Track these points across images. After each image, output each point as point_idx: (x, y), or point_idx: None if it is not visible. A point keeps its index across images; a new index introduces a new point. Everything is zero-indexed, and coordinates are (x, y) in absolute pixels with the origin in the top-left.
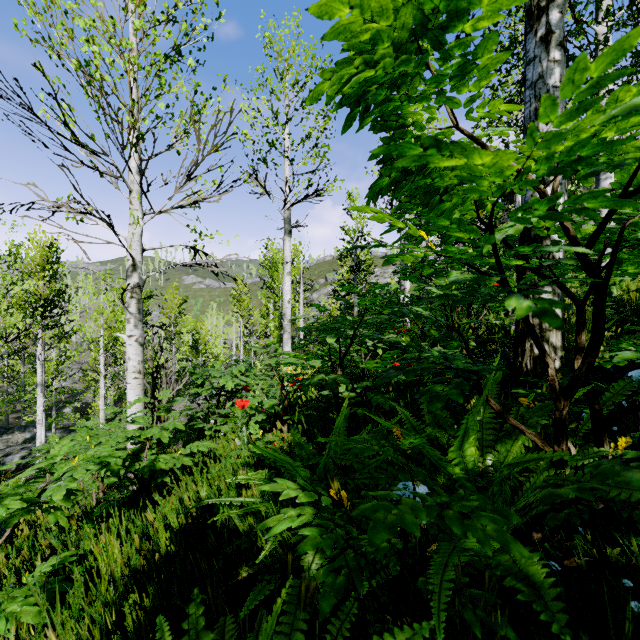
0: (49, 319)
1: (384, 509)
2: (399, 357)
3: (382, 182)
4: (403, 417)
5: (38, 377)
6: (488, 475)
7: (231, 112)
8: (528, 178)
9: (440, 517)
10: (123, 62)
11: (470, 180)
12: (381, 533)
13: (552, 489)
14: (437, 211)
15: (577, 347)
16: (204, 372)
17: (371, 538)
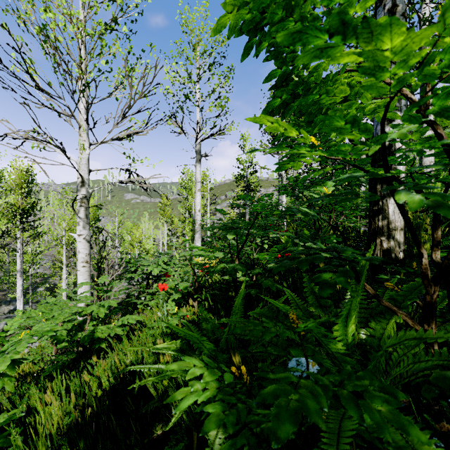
0: (26, 224)
1: (285, 395)
2: (279, 250)
3: (274, 103)
4: (289, 298)
5: (18, 266)
6: (362, 347)
7: (155, 67)
8: (404, 93)
9: (333, 395)
10: (72, 26)
11: (371, 73)
12: (285, 425)
13: (441, 371)
14: (322, 125)
15: (434, 241)
16: (137, 262)
17: (275, 431)
